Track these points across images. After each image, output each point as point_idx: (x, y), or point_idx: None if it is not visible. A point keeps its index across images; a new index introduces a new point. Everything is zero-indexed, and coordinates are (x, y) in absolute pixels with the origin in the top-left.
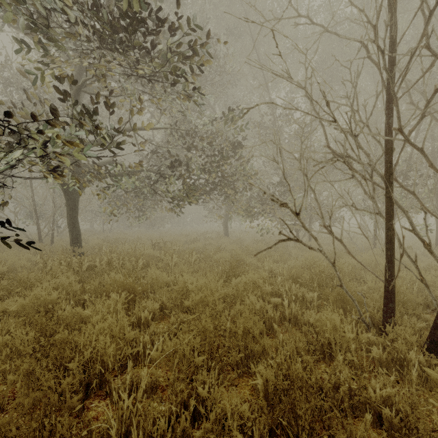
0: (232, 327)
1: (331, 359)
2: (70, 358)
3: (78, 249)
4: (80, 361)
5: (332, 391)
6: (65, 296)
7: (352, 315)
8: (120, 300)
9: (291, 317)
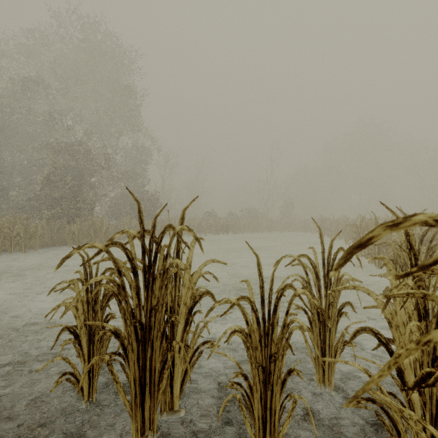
0: None
1: None
2: None
3: None
4: None
5: None
6: None
7: None
8: None
9: None
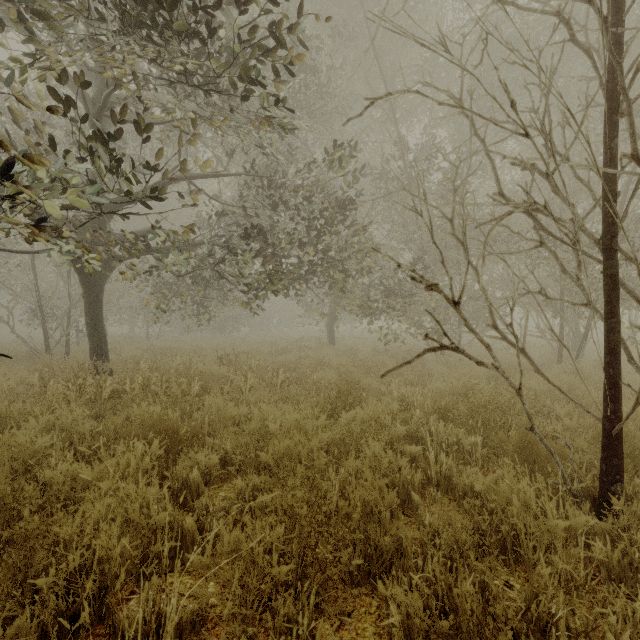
0: (342, 506)
1: (516, 559)
2: (45, 566)
3: (102, 364)
4: (60, 573)
5: (532, 636)
6: (61, 444)
7: (545, 477)
8: (149, 453)
9: (441, 479)
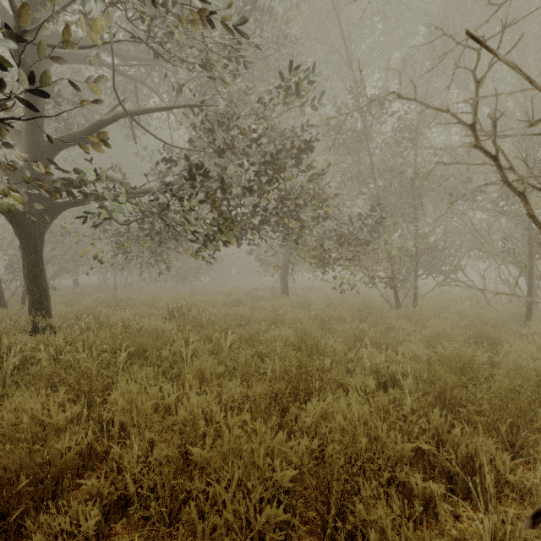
0: None
1: None
2: None
3: (42, 319)
4: None
5: None
6: None
7: None
8: None
9: None
